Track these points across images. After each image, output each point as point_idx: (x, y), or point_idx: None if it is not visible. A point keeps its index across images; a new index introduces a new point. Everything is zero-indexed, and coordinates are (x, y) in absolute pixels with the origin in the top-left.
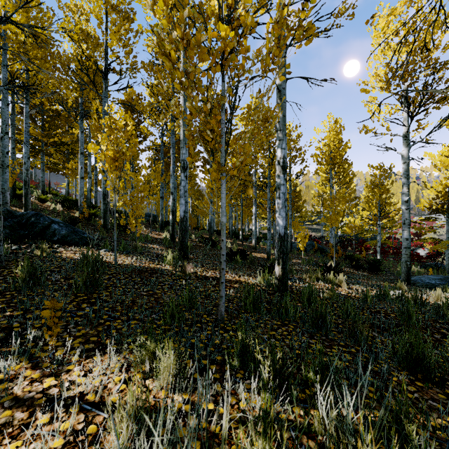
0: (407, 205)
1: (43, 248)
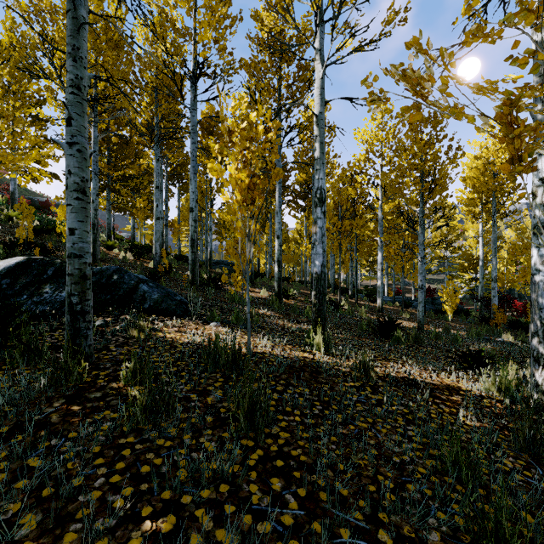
0: None
1: (140, 325)
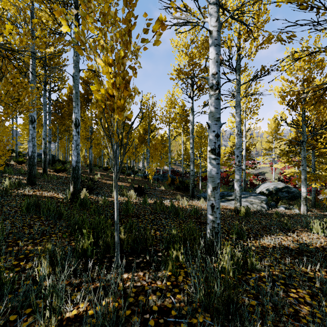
0: (192, 150)
1: None
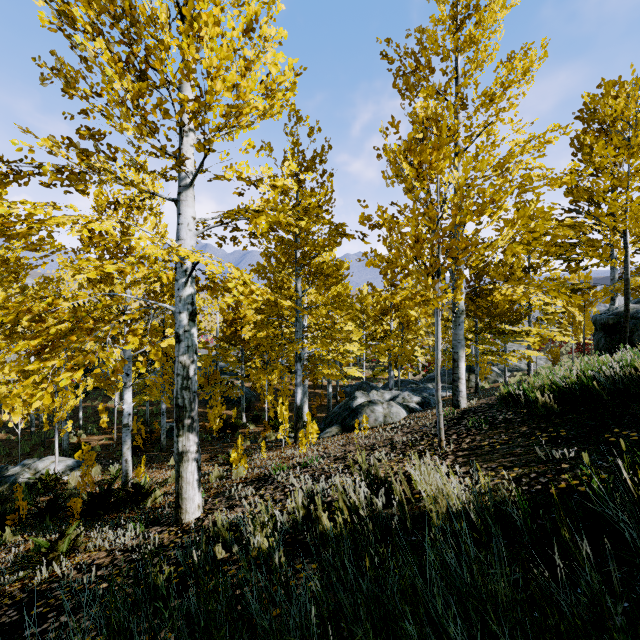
0: None
1: None
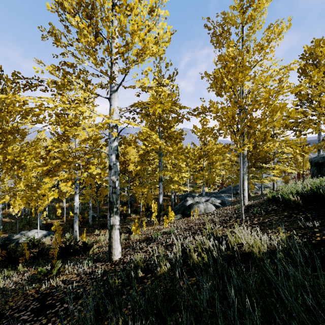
0: None
1: None
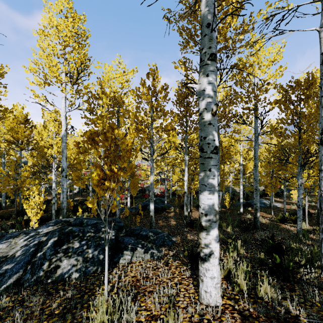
0: None
1: None
